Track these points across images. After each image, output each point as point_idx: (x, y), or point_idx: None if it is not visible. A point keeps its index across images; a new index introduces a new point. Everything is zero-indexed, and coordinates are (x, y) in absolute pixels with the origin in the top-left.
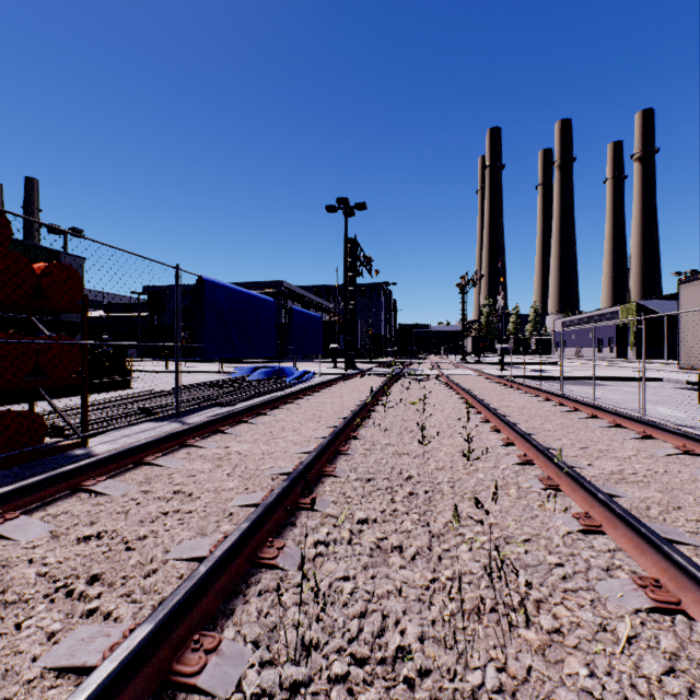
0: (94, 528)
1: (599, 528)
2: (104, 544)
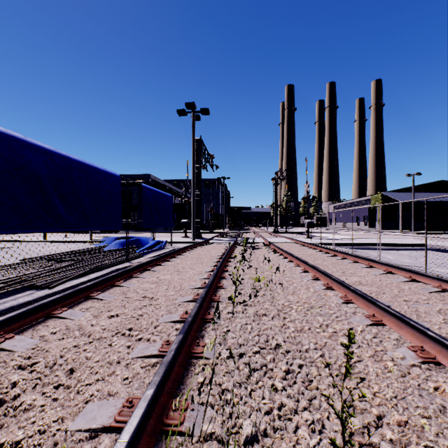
0: None
1: None
2: None
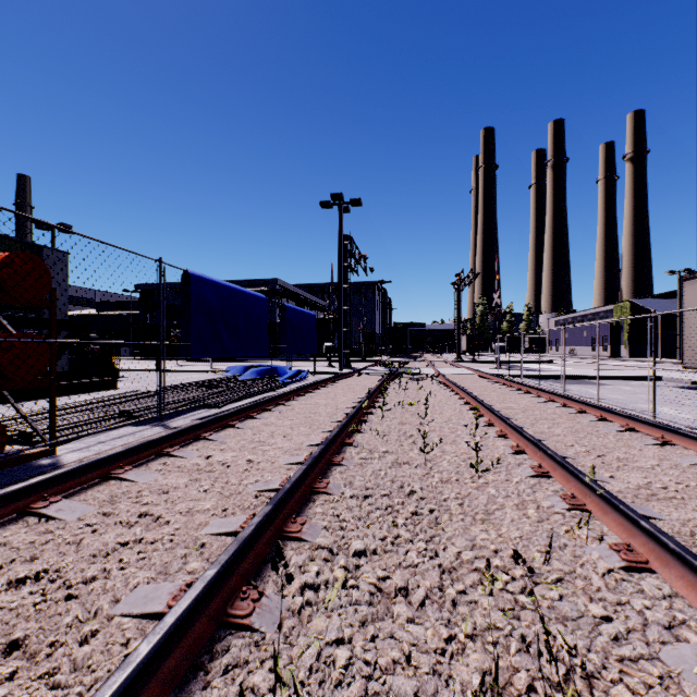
0: (32, 568)
1: (646, 565)
2: (38, 591)
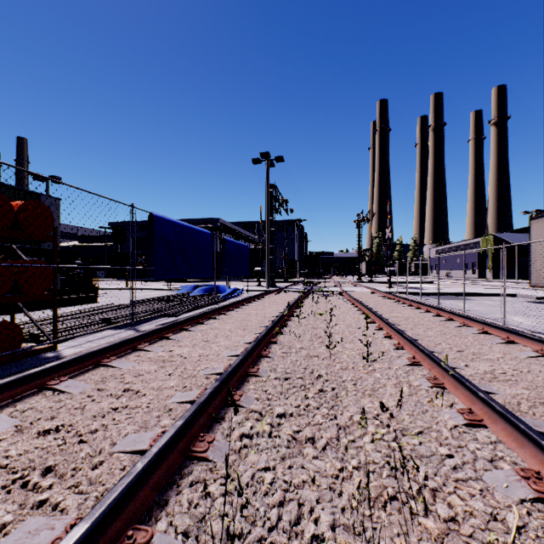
0: (53, 423)
1: (481, 422)
2: (60, 437)
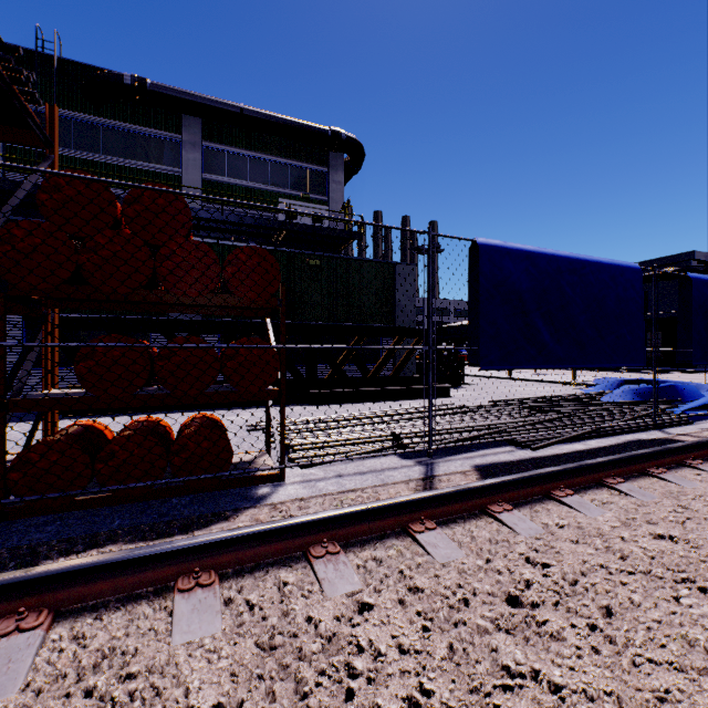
0: None
1: None
2: None
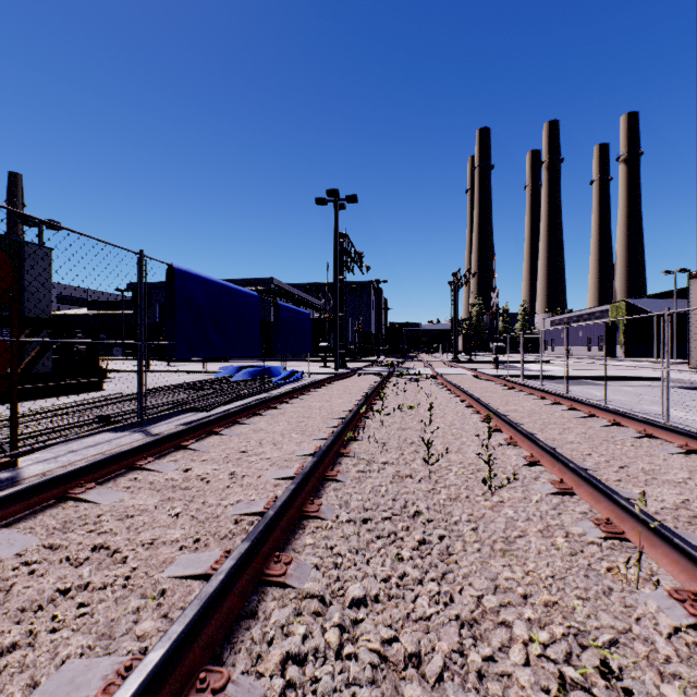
0: None
1: None
2: None
